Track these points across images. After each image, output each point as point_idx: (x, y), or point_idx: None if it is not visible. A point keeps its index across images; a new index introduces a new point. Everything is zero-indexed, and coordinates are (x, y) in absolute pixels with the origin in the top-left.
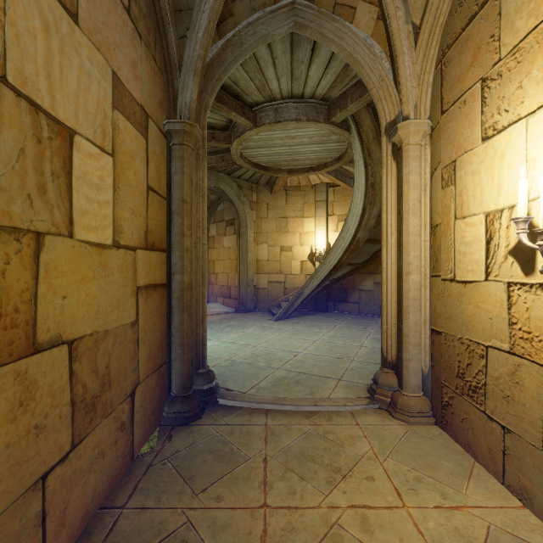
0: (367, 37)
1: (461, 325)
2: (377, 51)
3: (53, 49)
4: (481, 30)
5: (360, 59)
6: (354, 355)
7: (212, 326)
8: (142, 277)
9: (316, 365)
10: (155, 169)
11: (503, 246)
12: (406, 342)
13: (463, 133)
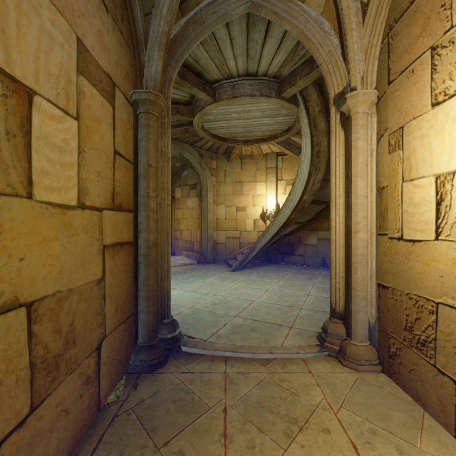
0: (318, 15)
1: (409, 281)
2: (327, 28)
3: (9, 4)
4: (431, 0)
5: (310, 36)
6: (302, 303)
7: (177, 276)
8: (108, 236)
9: (269, 313)
10: (122, 135)
11: (455, 207)
12: (354, 295)
13: (411, 100)
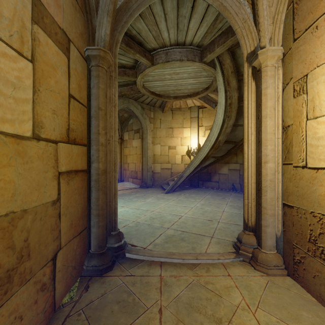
0: None
1: (313, 202)
2: None
3: None
4: None
5: (228, 7)
6: (219, 218)
7: (125, 197)
8: (63, 164)
9: (194, 225)
10: (76, 82)
11: None
12: (264, 213)
13: (315, 52)
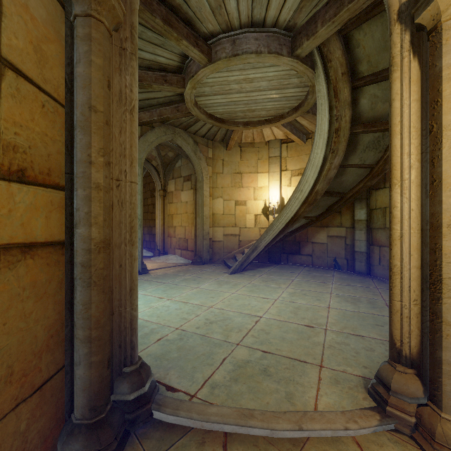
0: None
1: None
2: None
3: None
4: None
5: None
6: (325, 321)
7: (166, 280)
8: None
9: (283, 338)
10: (29, 40)
11: None
12: (449, 334)
13: None
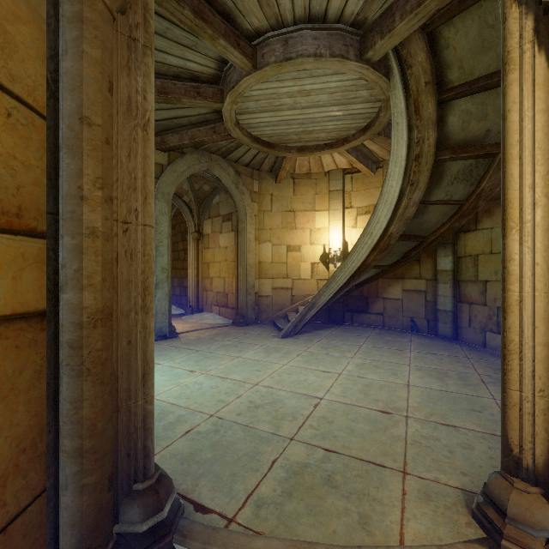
0: None
1: None
2: None
3: None
4: None
5: None
6: (404, 404)
7: (200, 347)
8: None
9: (352, 430)
10: None
11: None
12: None
13: None
